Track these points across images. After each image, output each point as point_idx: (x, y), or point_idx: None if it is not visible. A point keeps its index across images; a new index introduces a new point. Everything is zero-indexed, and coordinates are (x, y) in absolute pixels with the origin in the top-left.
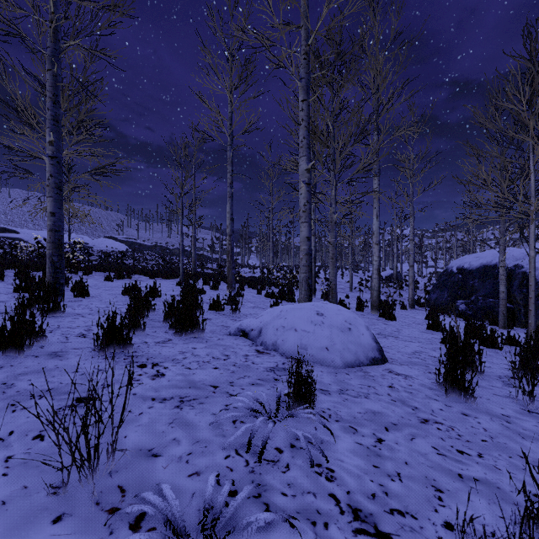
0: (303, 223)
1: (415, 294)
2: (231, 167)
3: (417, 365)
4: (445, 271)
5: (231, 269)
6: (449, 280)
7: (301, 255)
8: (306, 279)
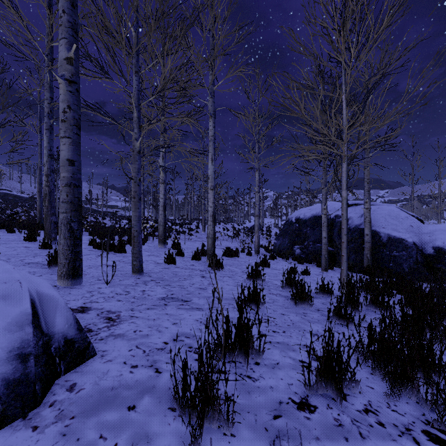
0: (62, 138)
1: (267, 241)
2: (49, 93)
3: (109, 405)
4: (287, 221)
5: (49, 215)
6: (289, 229)
7: (60, 186)
8: (67, 221)
